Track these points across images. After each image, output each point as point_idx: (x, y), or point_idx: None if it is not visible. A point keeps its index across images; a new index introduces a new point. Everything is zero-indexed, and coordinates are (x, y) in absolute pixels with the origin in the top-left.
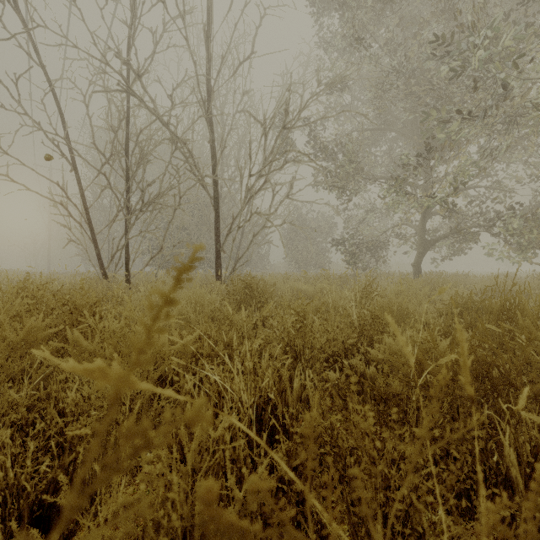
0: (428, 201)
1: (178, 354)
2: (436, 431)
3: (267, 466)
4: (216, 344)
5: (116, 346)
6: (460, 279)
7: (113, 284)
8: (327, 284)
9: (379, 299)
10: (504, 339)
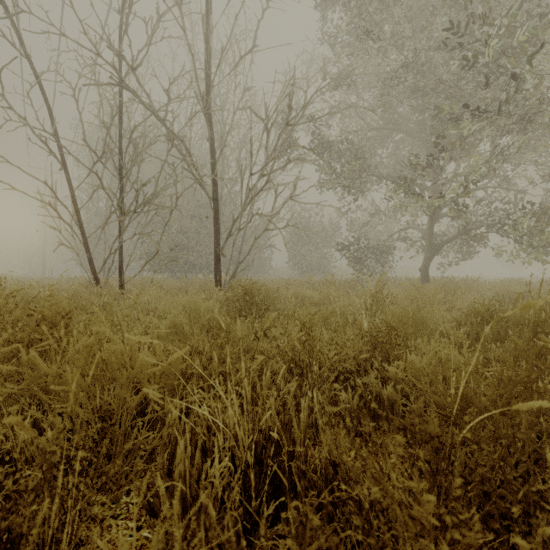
0: (437, 203)
1: (162, 376)
2: (513, 508)
3: (268, 516)
4: (210, 361)
5: (84, 368)
6: (471, 285)
7: (105, 290)
8: (333, 290)
9: (392, 306)
10: (548, 357)
